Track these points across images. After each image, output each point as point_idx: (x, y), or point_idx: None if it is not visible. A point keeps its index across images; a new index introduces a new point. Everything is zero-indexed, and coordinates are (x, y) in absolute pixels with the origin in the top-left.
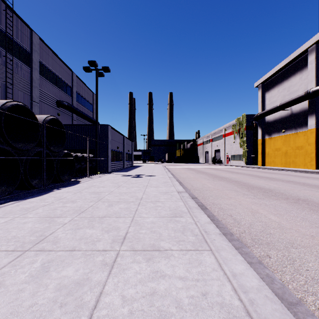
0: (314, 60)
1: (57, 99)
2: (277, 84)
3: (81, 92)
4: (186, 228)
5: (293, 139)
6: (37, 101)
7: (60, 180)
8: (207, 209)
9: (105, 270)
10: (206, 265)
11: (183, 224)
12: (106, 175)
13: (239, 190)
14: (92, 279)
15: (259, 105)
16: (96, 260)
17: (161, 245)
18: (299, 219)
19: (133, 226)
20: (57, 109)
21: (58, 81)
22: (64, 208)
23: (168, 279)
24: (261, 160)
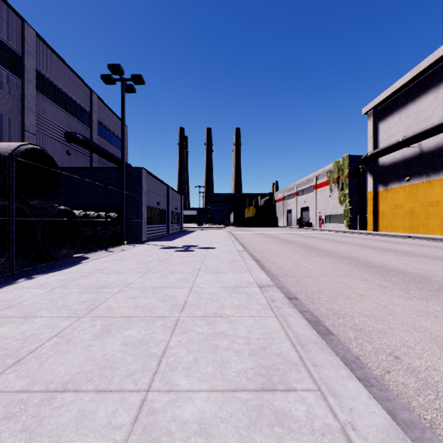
0: None
1: (66, 130)
2: (398, 110)
3: (106, 121)
4: None
5: (423, 191)
6: (33, 132)
7: (50, 257)
8: (331, 334)
9: None
10: None
11: (307, 442)
12: (135, 246)
13: (366, 277)
14: None
15: (370, 141)
16: None
17: None
18: None
19: None
20: (66, 145)
21: (67, 103)
22: None
23: None
24: (372, 222)
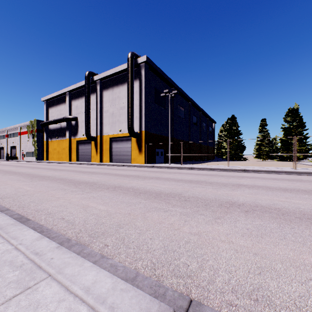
0: (68, 100)
1: None
2: (55, 106)
3: None
4: None
5: (62, 143)
6: None
7: None
8: None
9: None
10: None
11: None
12: None
13: None
14: None
15: (45, 116)
16: None
17: None
18: None
19: None
20: None
21: None
22: None
23: None
24: (46, 156)
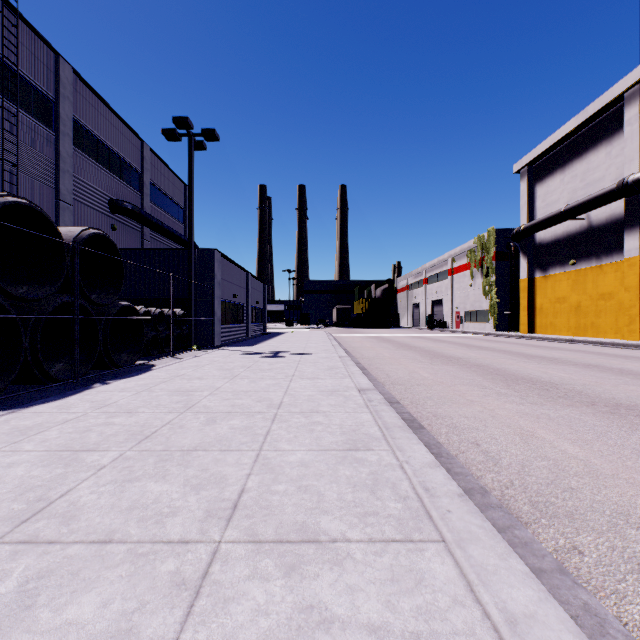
0: (636, 117)
1: (110, 197)
2: (560, 168)
3: (162, 183)
4: (381, 478)
5: (592, 279)
6: (69, 201)
7: (112, 363)
8: (423, 428)
9: (178, 603)
10: (434, 587)
11: (373, 469)
12: (209, 352)
13: (487, 385)
14: (140, 634)
15: (524, 210)
16: (159, 571)
17: (321, 526)
18: (628, 451)
19: (257, 474)
20: (110, 217)
21: (112, 161)
22: (106, 428)
23: (339, 633)
24: (527, 321)
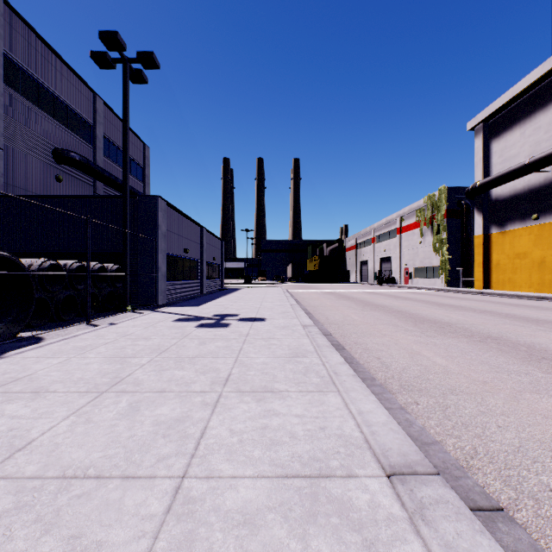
0: None
1: (54, 146)
2: (521, 121)
3: (118, 139)
4: None
5: None
6: None
7: None
8: None
9: None
10: None
11: None
12: (137, 316)
13: None
14: None
15: (478, 166)
16: None
17: None
18: None
19: None
20: (54, 167)
21: (57, 109)
22: None
23: None
24: (482, 277)
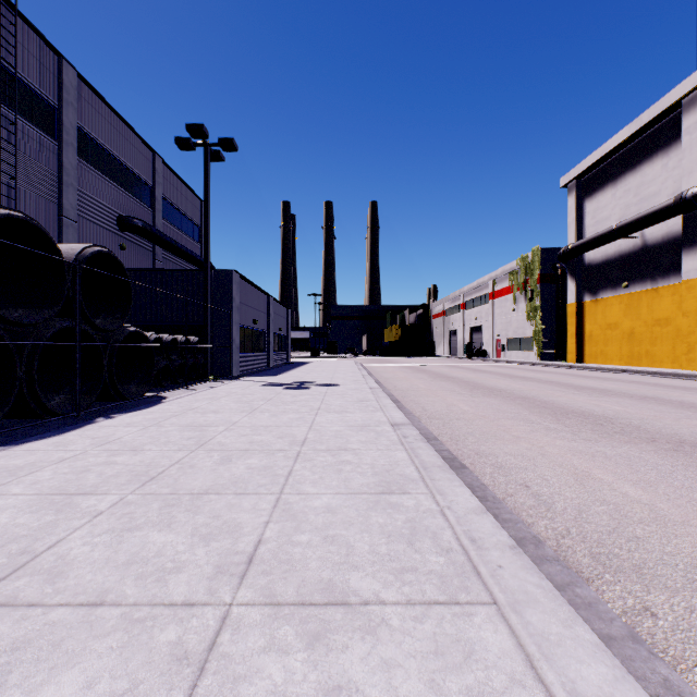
0: (695, 125)
1: (118, 213)
2: (612, 181)
3: (175, 198)
4: (419, 526)
5: (647, 303)
6: (73, 218)
7: (118, 395)
8: (464, 468)
9: (178, 682)
10: (487, 661)
11: (410, 515)
12: (227, 383)
13: (534, 419)
14: None
15: (571, 227)
16: (157, 641)
17: (351, 585)
18: None
19: (277, 522)
20: (118, 235)
21: (121, 174)
22: (107, 468)
23: None
24: (575, 349)
